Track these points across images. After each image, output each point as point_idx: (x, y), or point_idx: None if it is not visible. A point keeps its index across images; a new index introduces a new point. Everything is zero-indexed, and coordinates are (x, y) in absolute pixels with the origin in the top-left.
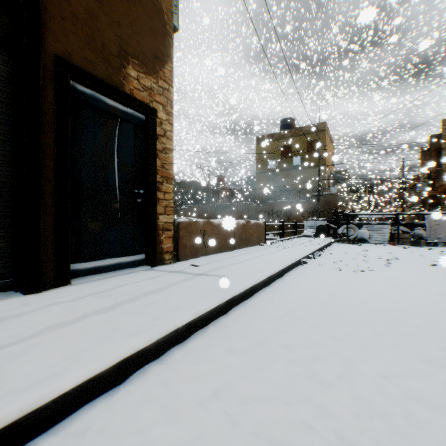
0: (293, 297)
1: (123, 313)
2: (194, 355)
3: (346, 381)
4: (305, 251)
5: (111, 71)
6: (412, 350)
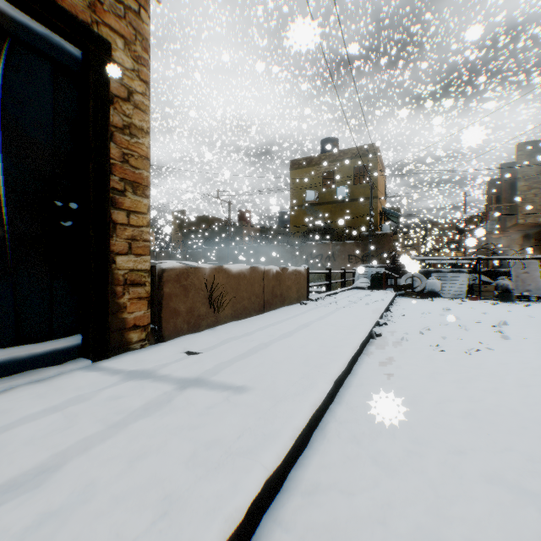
0: (401, 441)
1: None
2: None
3: None
4: (372, 313)
5: None
6: None
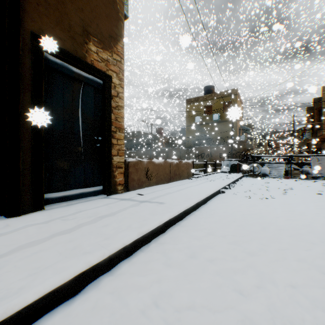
0: (215, 219)
1: (83, 234)
2: (138, 267)
3: (262, 291)
4: (223, 183)
5: (76, 46)
6: (312, 263)
